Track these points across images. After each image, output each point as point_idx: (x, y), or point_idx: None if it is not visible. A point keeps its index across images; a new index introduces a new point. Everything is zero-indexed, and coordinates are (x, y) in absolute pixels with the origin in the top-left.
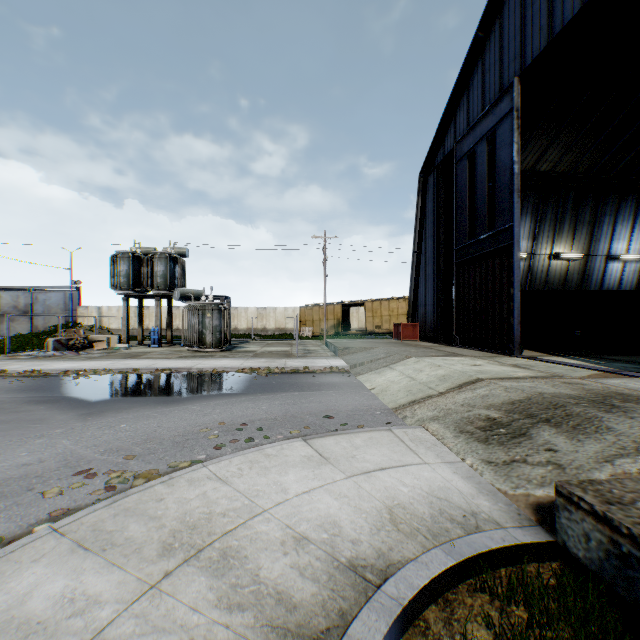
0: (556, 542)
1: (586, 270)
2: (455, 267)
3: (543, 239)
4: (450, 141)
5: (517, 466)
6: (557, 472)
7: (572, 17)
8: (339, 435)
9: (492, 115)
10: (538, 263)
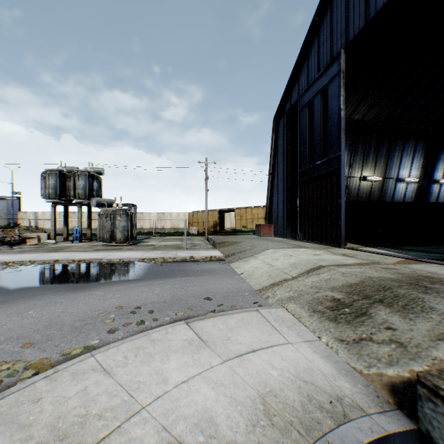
0: (418, 429)
1: (383, 188)
2: (299, 184)
3: (356, 166)
4: (295, 95)
5: (365, 344)
6: (400, 350)
7: (382, 5)
8: (216, 317)
9: (325, 76)
10: (352, 183)
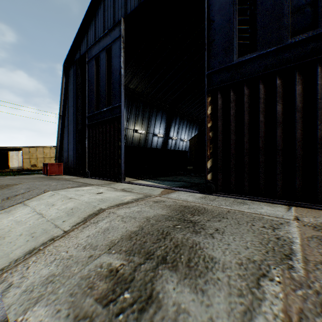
0: None
1: (147, 139)
2: (87, 127)
3: (131, 122)
4: (84, 47)
5: None
6: None
7: None
8: None
9: (109, 37)
10: (129, 133)
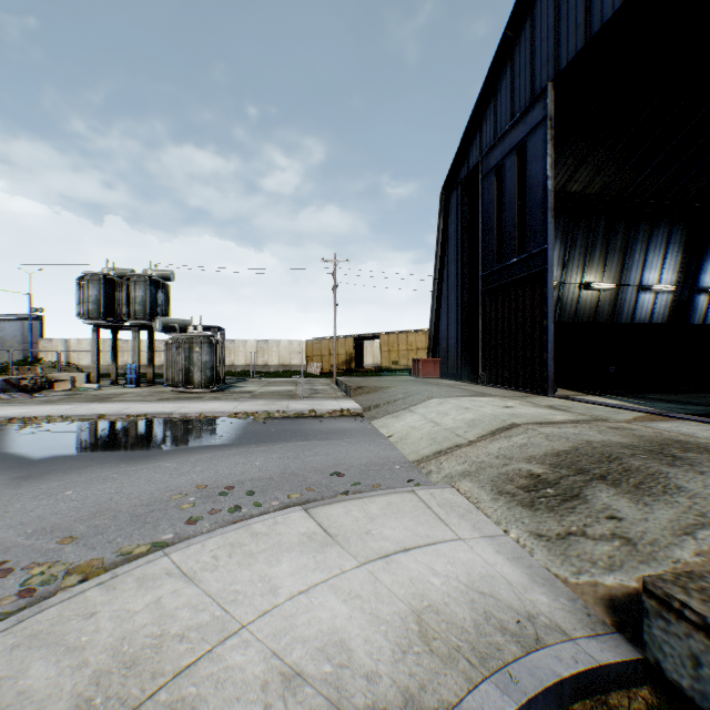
0: (645, 659)
1: (617, 301)
2: (481, 296)
3: (573, 267)
4: (475, 154)
5: (575, 541)
6: (627, 549)
7: (613, 14)
8: (350, 501)
9: (523, 125)
10: (568, 293)
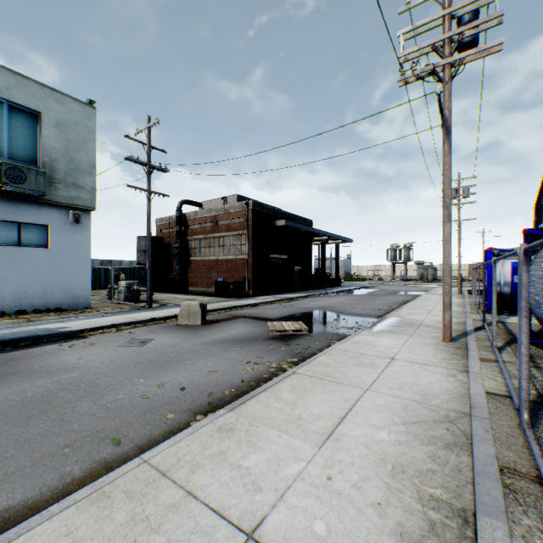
0: None
1: None
2: None
3: None
4: (542, 199)
5: None
6: None
7: None
8: None
9: None
10: None
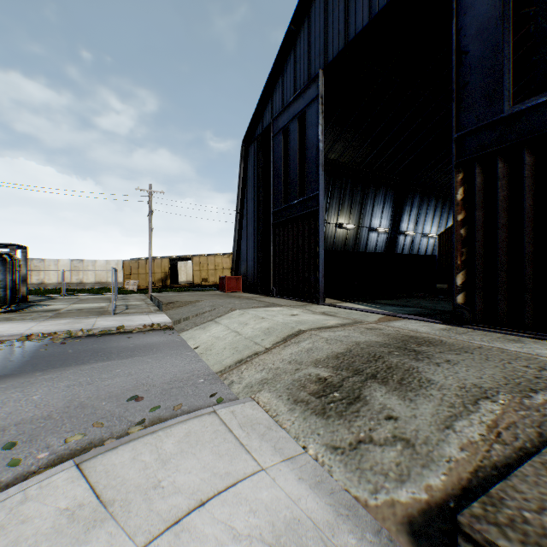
0: None
1: (358, 237)
2: (272, 227)
3: (332, 212)
4: (268, 117)
5: (366, 449)
6: (410, 453)
7: (363, 28)
8: (141, 438)
9: (302, 99)
10: (329, 230)
